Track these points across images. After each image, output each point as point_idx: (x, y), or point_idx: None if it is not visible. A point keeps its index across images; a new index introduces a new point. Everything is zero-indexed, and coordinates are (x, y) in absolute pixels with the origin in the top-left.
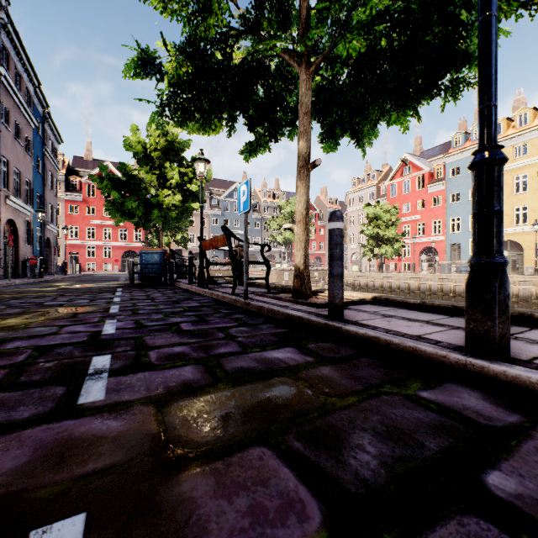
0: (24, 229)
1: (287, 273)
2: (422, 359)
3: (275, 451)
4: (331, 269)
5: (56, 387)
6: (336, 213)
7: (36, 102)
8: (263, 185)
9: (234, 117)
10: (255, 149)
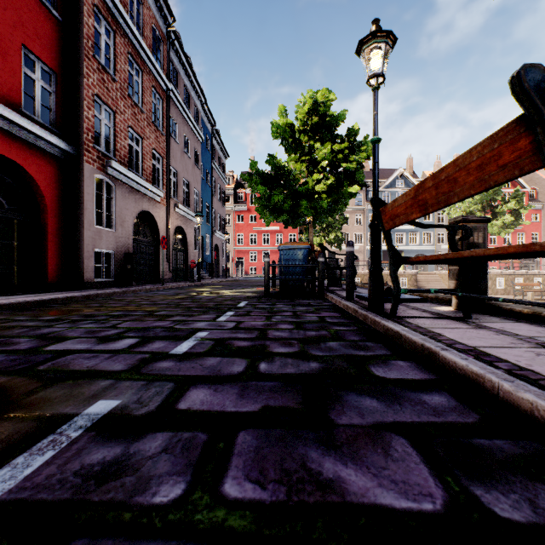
0: (193, 235)
1: None
2: None
3: None
4: None
5: None
6: None
7: (205, 120)
8: (436, 166)
9: None
10: None
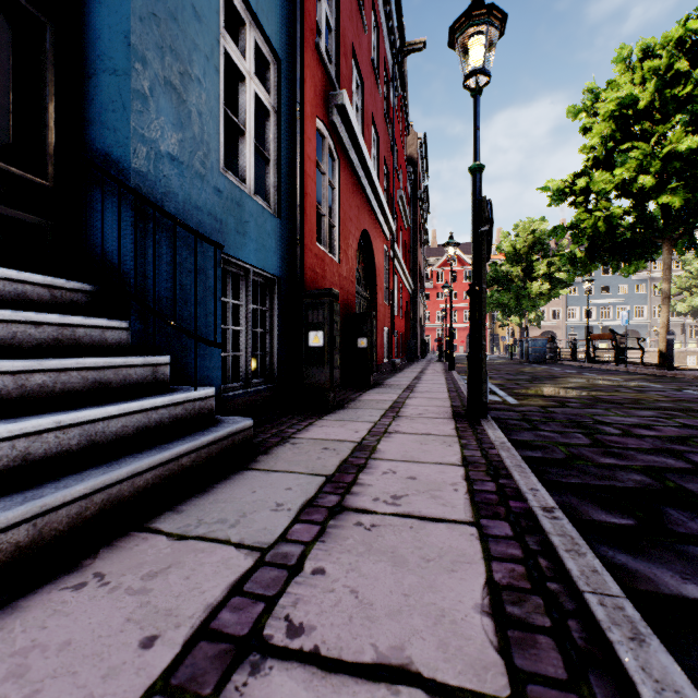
0: None
1: (693, 356)
2: (685, 377)
3: (633, 378)
4: (667, 353)
5: (583, 375)
6: (669, 333)
7: None
8: None
9: (616, 264)
10: (632, 270)
